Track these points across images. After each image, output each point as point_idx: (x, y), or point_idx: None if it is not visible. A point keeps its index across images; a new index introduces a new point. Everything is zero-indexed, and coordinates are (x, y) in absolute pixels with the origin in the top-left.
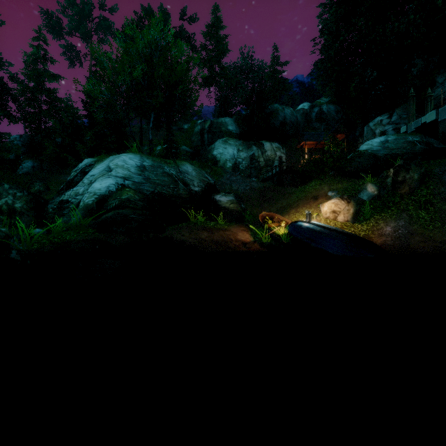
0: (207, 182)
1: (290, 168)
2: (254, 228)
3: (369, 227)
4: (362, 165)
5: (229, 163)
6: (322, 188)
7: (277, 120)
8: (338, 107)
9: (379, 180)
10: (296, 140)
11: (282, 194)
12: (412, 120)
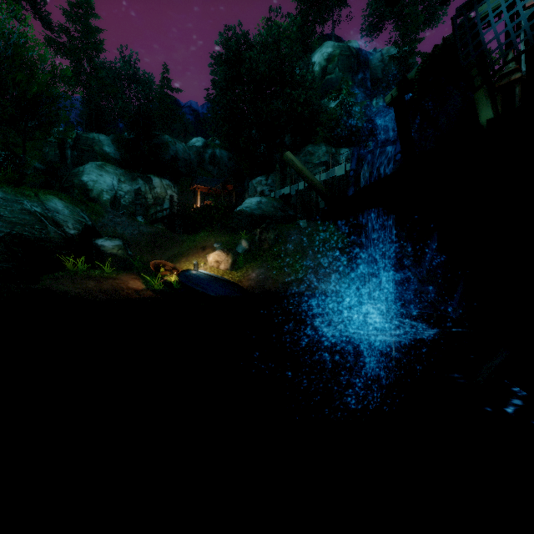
0: (84, 223)
1: (182, 213)
2: (147, 277)
3: (242, 274)
4: (241, 222)
5: (107, 195)
6: (210, 240)
7: (167, 153)
8: (230, 154)
9: (251, 237)
10: (189, 179)
11: (174, 241)
12: (277, 189)
